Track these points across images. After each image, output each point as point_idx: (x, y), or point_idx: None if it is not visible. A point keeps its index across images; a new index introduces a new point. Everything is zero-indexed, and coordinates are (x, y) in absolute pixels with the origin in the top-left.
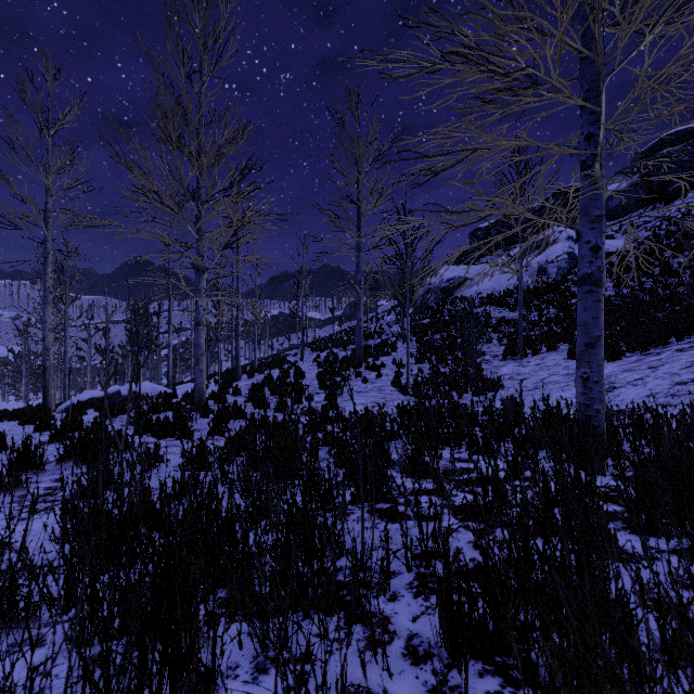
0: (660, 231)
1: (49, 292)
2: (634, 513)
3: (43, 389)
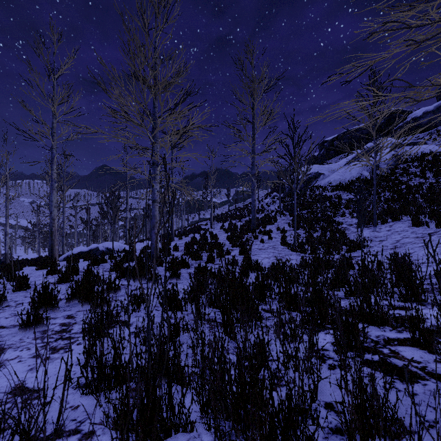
0: None
1: (54, 182)
2: None
3: (51, 246)
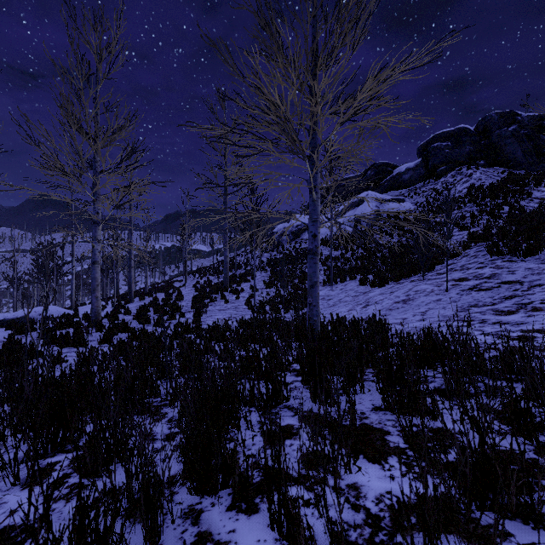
0: (431, 198)
1: None
2: (270, 363)
3: None
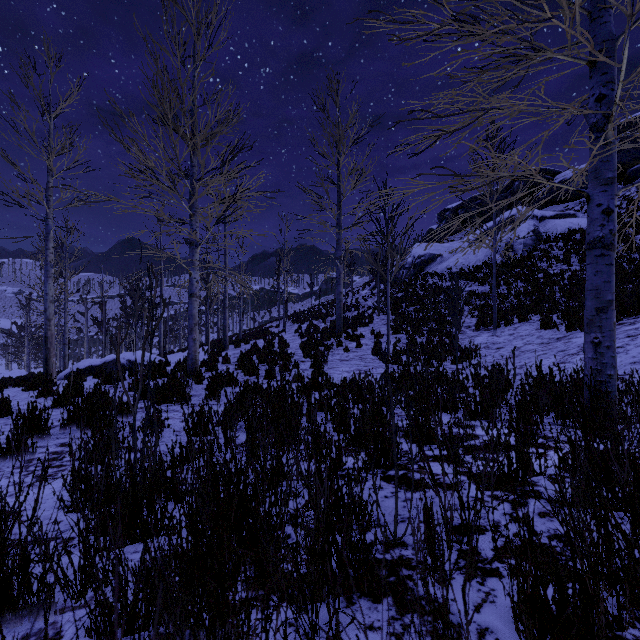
0: (621, 210)
1: (50, 266)
2: None
3: (45, 358)
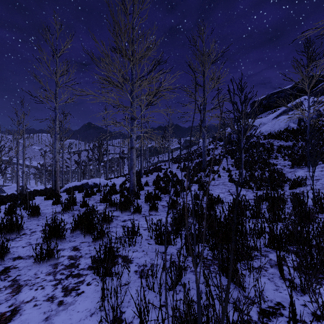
0: None
1: (57, 134)
2: None
3: (54, 181)
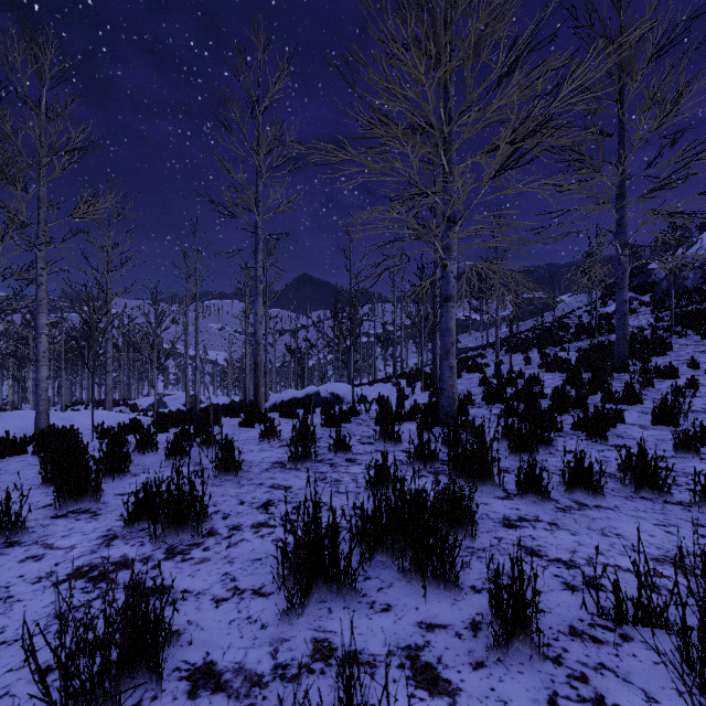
0: None
1: (259, 282)
2: None
3: (255, 387)
